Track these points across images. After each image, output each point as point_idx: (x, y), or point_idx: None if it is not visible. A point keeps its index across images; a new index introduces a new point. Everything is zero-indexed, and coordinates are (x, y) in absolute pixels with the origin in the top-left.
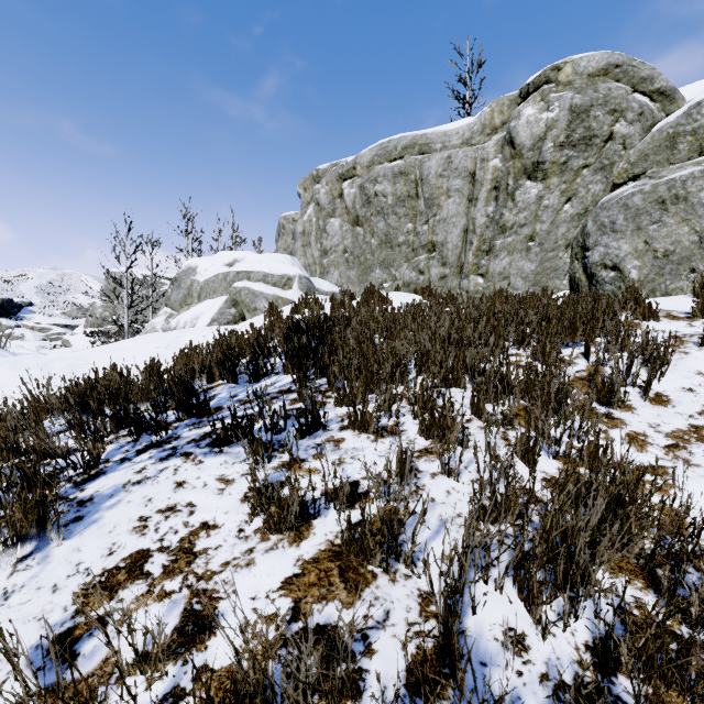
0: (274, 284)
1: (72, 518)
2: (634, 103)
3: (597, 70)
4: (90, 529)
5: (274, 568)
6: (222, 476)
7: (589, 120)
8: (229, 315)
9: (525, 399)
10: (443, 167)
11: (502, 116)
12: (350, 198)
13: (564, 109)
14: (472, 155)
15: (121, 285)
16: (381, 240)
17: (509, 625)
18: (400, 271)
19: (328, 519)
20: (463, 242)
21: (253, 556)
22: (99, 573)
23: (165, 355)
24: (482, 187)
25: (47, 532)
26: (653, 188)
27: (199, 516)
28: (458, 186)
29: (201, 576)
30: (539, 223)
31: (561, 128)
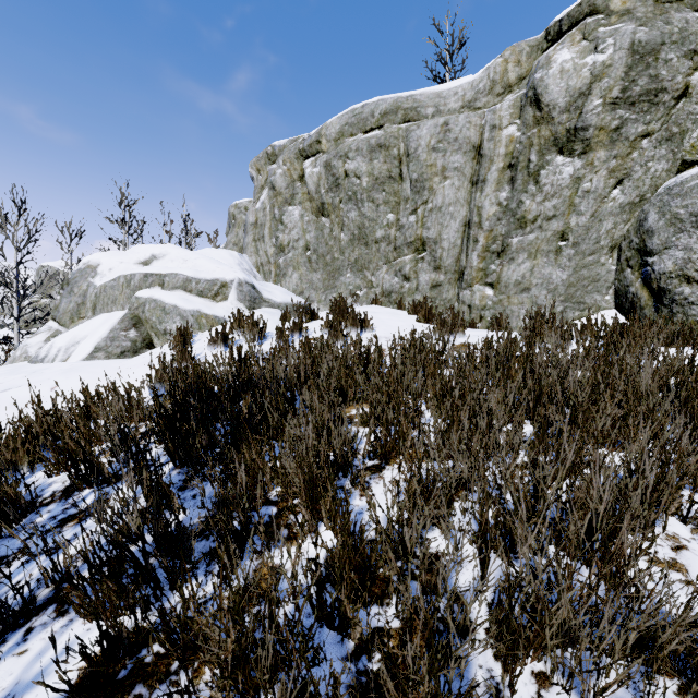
0: (200, 293)
1: None
2: None
3: None
4: None
5: None
6: None
7: (656, 65)
8: (125, 340)
9: None
10: (438, 137)
11: (518, 68)
12: (313, 180)
13: (622, 48)
14: (477, 122)
15: (7, 286)
16: (353, 234)
17: None
18: (378, 275)
19: None
20: (463, 239)
21: None
22: None
23: None
24: (491, 165)
25: None
26: None
27: None
28: (457, 163)
29: None
30: (575, 215)
31: (616, 76)
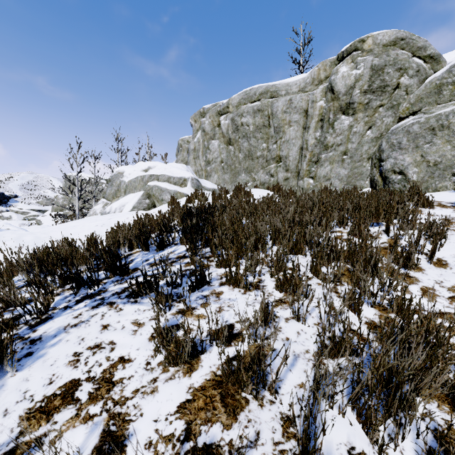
0: (175, 183)
1: (24, 354)
2: (413, 64)
3: (389, 42)
4: (37, 363)
5: (172, 394)
6: (136, 321)
7: (383, 75)
8: (145, 204)
9: (347, 263)
10: (287, 106)
11: (325, 72)
12: (225, 127)
13: (367, 67)
14: (305, 98)
15: (74, 184)
16: (245, 154)
17: (352, 444)
18: (258, 175)
19: (212, 354)
20: (300, 156)
21: (156, 384)
22: (40, 399)
23: (101, 231)
24: (312, 119)
25: (4, 366)
26: (427, 120)
27: (118, 352)
28: (296, 119)
29: (117, 402)
30: (350, 143)
31: (365, 80)
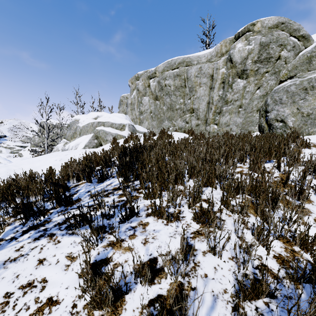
0: (116, 128)
1: None
2: (290, 41)
3: (273, 25)
4: None
5: None
6: (70, 254)
7: (269, 49)
8: (94, 143)
9: (250, 195)
10: (198, 72)
11: (226, 48)
12: (153, 87)
13: (257, 44)
14: (211, 67)
15: (43, 128)
16: (168, 107)
17: None
18: (177, 122)
19: (136, 294)
20: (207, 108)
21: None
22: None
23: (59, 164)
24: (216, 82)
25: None
26: (301, 82)
27: (47, 291)
28: (205, 81)
29: None
30: (244, 99)
31: (255, 53)
